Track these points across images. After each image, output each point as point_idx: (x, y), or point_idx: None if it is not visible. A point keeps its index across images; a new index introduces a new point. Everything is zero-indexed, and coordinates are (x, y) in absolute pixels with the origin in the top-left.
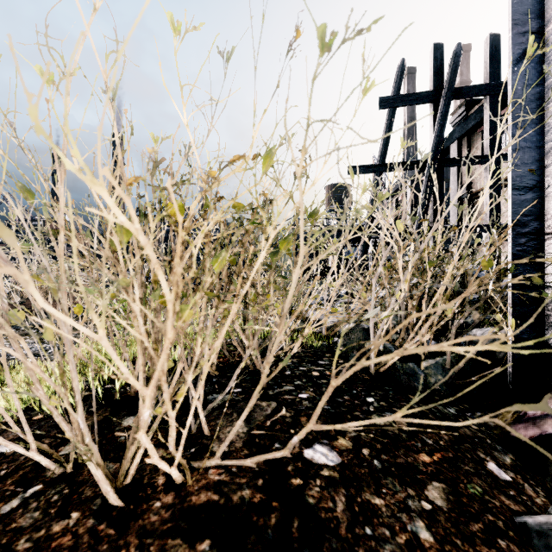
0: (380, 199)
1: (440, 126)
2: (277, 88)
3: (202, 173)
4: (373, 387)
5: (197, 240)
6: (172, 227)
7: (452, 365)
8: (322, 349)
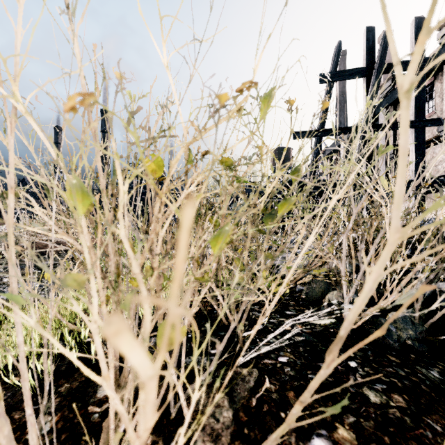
0: (381, 153)
1: (372, 96)
2: (285, 6)
3: (183, 125)
4: (349, 346)
5: (179, 202)
6: (149, 186)
7: (421, 319)
8: (282, 294)
